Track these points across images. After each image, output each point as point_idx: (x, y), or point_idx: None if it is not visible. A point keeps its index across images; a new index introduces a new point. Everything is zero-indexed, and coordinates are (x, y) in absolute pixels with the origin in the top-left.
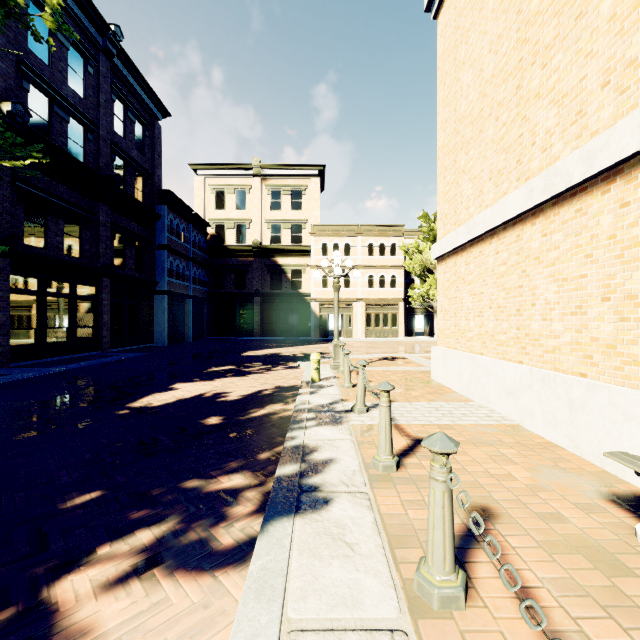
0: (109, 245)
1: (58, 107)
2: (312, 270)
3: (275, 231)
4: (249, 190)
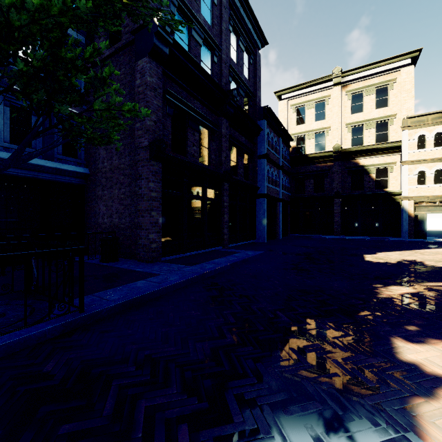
0: (227, 154)
1: (194, 31)
2: (404, 166)
3: (356, 134)
4: (328, 100)
